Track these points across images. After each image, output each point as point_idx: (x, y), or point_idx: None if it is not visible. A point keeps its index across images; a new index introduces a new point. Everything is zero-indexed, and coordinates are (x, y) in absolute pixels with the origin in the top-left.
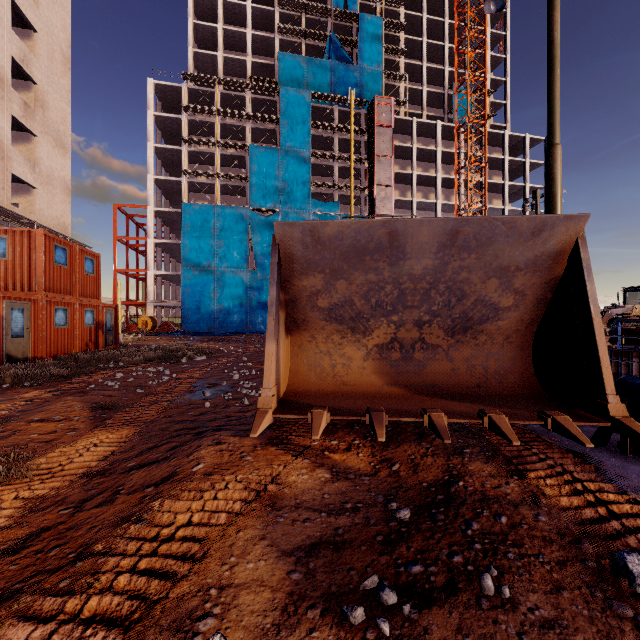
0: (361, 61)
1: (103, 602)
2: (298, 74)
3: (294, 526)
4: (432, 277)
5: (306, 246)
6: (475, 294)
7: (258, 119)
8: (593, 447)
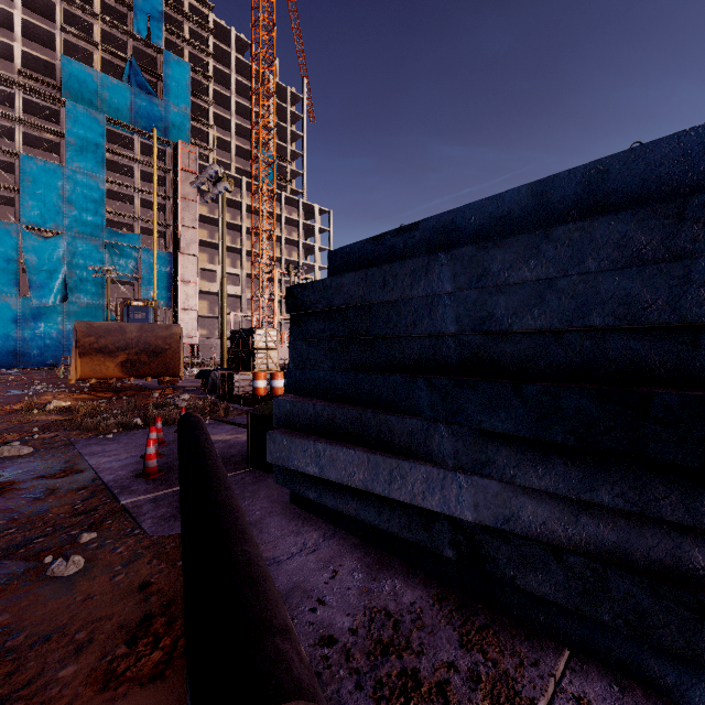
0: (167, 98)
1: (42, 401)
2: (90, 87)
3: (83, 400)
4: (138, 339)
5: (88, 328)
6: (155, 344)
7: (33, 126)
8: (195, 390)
